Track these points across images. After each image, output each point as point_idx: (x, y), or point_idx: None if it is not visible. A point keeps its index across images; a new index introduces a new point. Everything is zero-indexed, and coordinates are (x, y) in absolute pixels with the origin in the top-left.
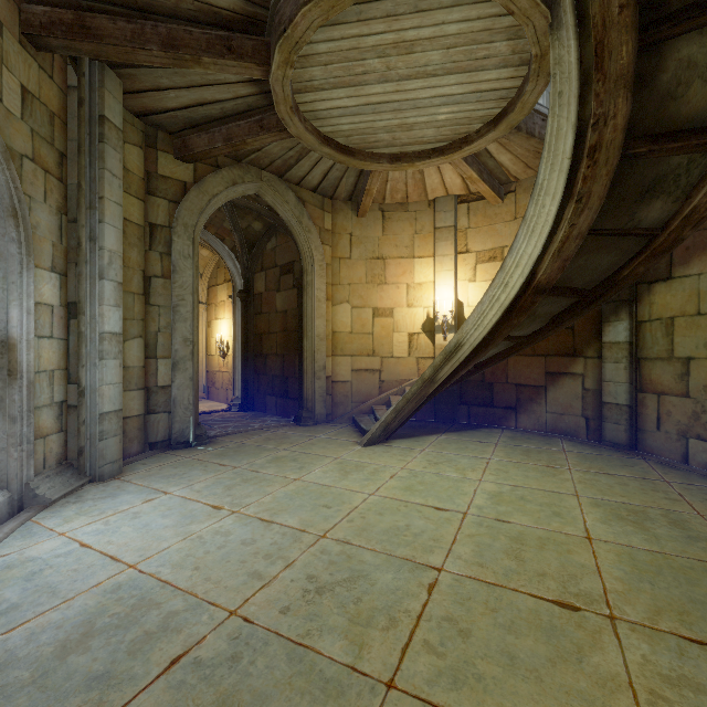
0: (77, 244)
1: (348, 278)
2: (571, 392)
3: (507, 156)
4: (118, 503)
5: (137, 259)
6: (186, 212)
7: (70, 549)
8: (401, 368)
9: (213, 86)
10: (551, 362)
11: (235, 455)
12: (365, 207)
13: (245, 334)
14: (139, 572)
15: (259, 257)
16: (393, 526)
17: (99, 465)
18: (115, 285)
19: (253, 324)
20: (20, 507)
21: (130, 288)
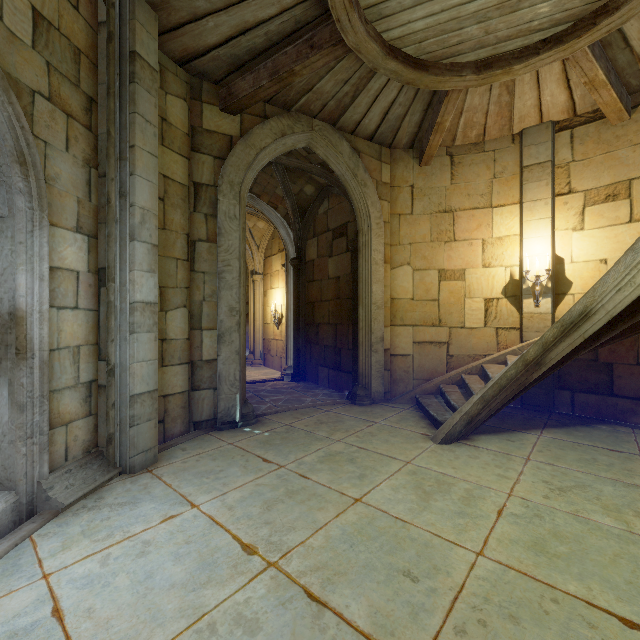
0: (106, 201)
1: (409, 237)
2: None
3: None
4: (134, 517)
5: (180, 221)
6: (231, 169)
7: (35, 619)
8: (475, 341)
9: None
10: None
11: (282, 445)
12: (431, 150)
13: (297, 302)
14: None
15: (310, 223)
16: None
17: (130, 455)
18: (149, 247)
19: (305, 292)
20: (31, 511)
21: (173, 254)
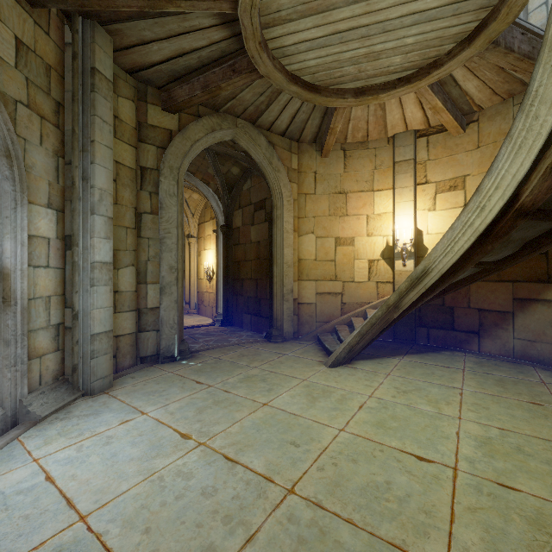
0: (71, 183)
1: (313, 212)
2: (545, 319)
3: (474, 82)
4: (98, 422)
5: (129, 197)
6: (171, 156)
7: (34, 483)
8: (361, 292)
9: (189, 34)
10: (520, 288)
11: (211, 372)
12: (328, 146)
13: (226, 261)
14: (87, 530)
15: (237, 197)
16: (371, 482)
17: (91, 381)
18: (105, 220)
19: (232, 253)
20: (14, 422)
21: (124, 223)
